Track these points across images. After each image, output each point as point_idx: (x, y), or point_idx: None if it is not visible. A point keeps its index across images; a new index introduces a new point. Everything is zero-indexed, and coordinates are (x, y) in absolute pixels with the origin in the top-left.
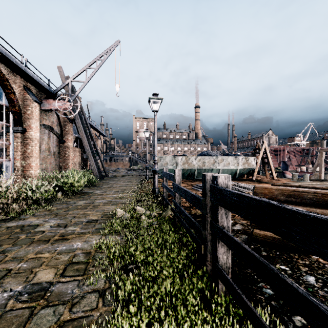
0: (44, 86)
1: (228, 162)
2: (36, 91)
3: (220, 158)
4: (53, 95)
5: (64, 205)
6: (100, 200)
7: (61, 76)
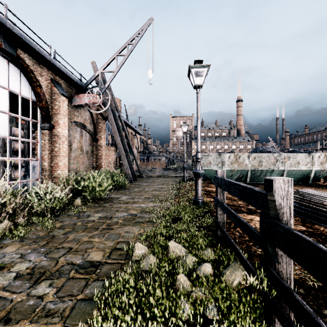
0: (73, 79)
1: (297, 160)
2: (66, 86)
3: (284, 156)
4: (84, 89)
5: (74, 219)
6: (121, 213)
7: (94, 71)
